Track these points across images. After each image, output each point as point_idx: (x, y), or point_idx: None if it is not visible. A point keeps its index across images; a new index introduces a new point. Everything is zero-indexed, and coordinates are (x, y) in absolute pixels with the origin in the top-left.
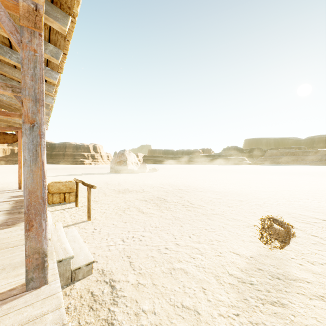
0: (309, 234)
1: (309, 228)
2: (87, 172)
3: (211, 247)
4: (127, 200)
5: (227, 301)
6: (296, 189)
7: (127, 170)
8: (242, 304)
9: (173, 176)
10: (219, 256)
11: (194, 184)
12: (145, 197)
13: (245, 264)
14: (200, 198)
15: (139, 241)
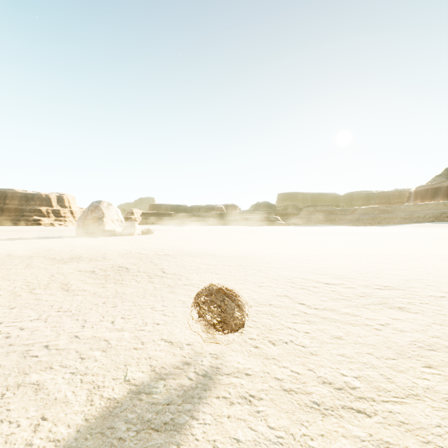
0: (297, 302)
1: (302, 295)
2: (34, 236)
3: (134, 336)
4: (58, 273)
5: (70, 439)
6: (318, 250)
7: (104, 232)
8: (96, 440)
9: (172, 239)
10: (134, 350)
11: (193, 247)
12: (97, 267)
13: (169, 358)
14: (185, 265)
15: (3, 339)
